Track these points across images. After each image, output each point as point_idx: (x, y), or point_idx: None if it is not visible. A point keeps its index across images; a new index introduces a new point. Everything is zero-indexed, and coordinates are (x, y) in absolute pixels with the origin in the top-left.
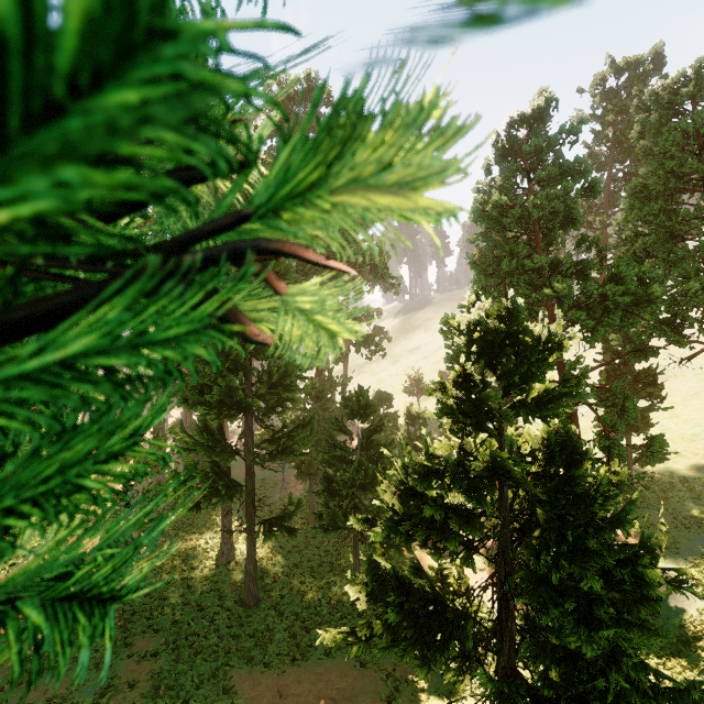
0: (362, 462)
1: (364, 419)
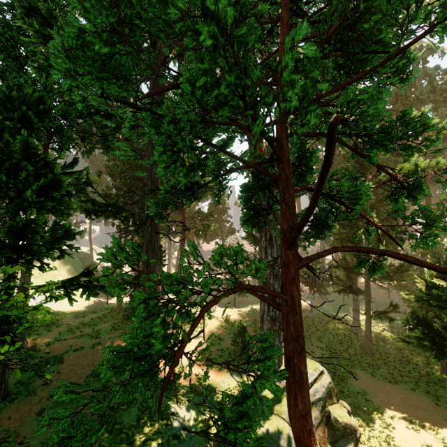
0: None
1: None
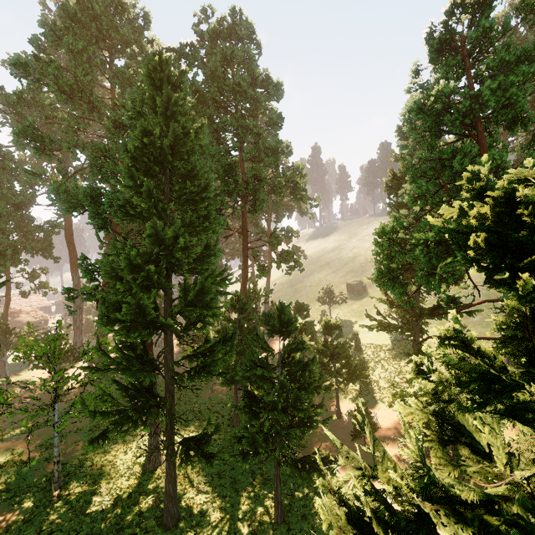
0: (284, 384)
1: (286, 336)
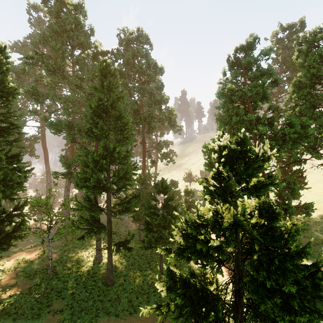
0: (164, 215)
1: (165, 194)
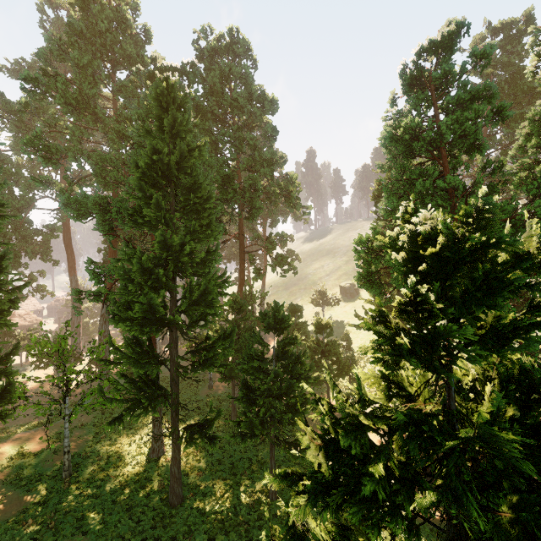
0: (278, 373)
1: (279, 332)
